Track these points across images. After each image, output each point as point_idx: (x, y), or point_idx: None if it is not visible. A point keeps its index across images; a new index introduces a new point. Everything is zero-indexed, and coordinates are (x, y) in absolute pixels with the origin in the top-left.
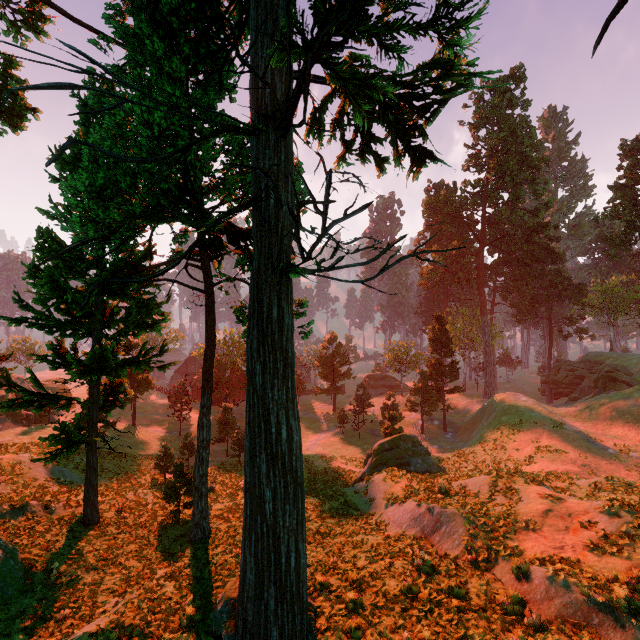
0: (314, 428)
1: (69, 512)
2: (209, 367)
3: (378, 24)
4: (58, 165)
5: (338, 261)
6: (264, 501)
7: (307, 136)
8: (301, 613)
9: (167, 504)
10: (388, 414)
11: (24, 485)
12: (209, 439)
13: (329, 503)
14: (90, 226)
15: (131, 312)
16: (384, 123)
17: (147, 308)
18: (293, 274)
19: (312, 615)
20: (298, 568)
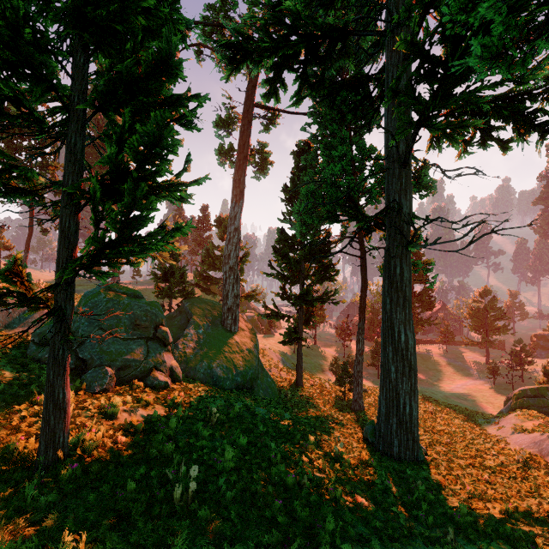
0: (461, 375)
1: (289, 377)
2: (363, 304)
3: (462, 95)
4: (285, 193)
5: (437, 239)
6: (390, 372)
7: (427, 150)
8: (412, 440)
9: (337, 391)
10: (543, 369)
11: (268, 360)
12: (363, 350)
13: (458, 421)
14: (303, 227)
15: (318, 270)
16: (499, 119)
17: (327, 267)
18: (410, 248)
19: (422, 451)
20: (411, 415)
